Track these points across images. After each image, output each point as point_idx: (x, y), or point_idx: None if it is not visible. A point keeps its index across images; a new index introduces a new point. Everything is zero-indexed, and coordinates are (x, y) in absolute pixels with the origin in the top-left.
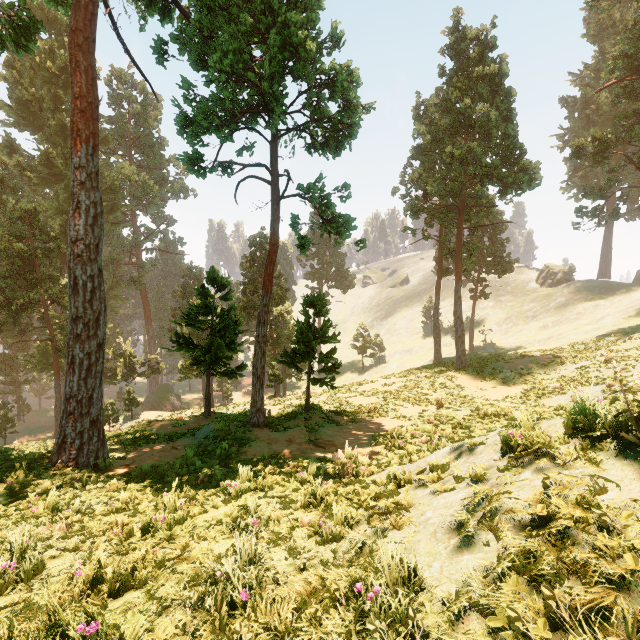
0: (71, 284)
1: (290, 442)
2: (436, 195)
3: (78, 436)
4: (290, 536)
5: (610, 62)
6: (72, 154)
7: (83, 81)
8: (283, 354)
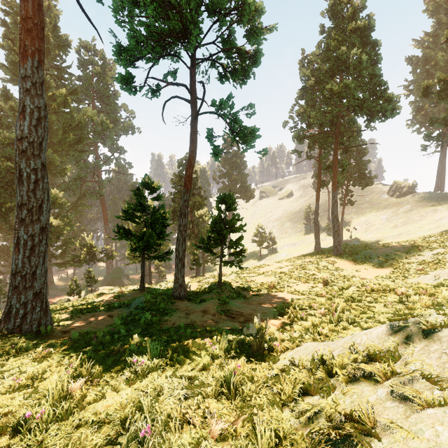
0: (17, 176)
1: (205, 313)
2: (317, 125)
3: (22, 306)
4: None
5: None
6: (19, 66)
7: (30, 5)
8: (200, 241)
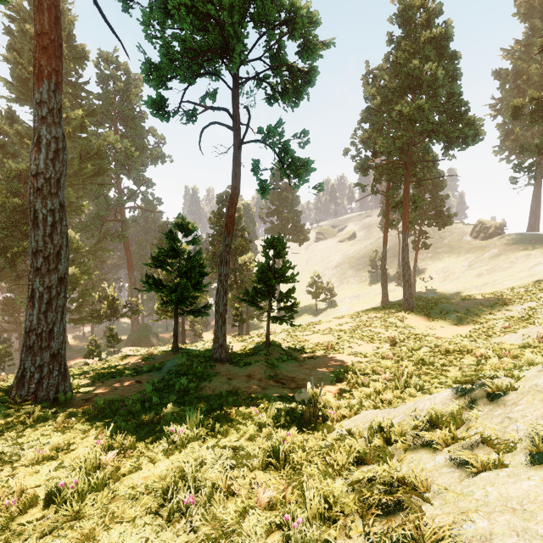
0: (31, 218)
1: (250, 378)
2: (384, 154)
3: (37, 370)
4: (239, 530)
5: None
6: (34, 90)
7: (46, 18)
8: (244, 293)
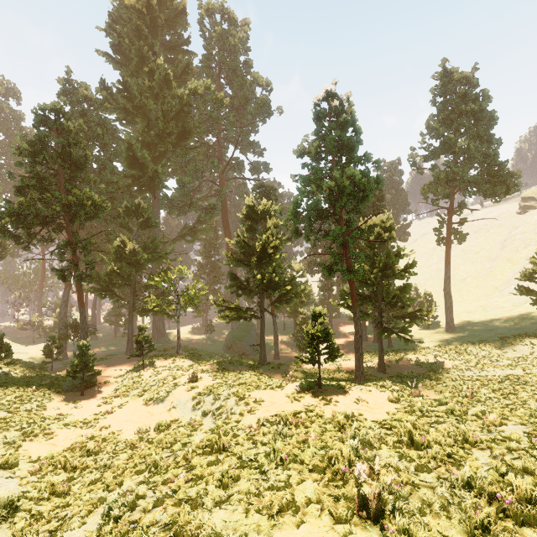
0: None
1: None
2: None
3: None
4: None
5: None
6: None
7: None
8: None
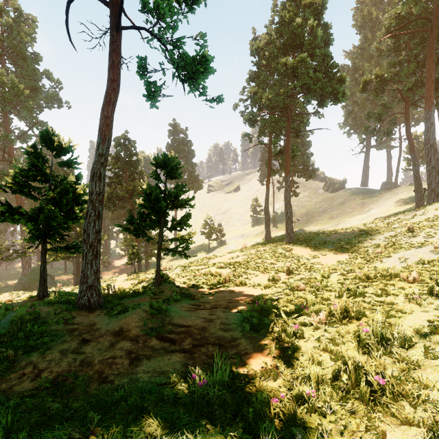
0: None
1: (119, 336)
2: (268, 109)
3: None
4: None
5: (387, 22)
6: None
7: None
8: (128, 220)
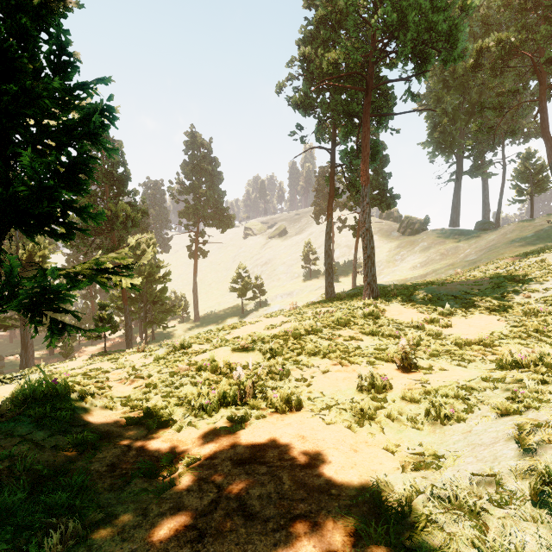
0: None
1: None
2: (331, 88)
3: None
4: None
5: None
6: None
7: None
8: None
